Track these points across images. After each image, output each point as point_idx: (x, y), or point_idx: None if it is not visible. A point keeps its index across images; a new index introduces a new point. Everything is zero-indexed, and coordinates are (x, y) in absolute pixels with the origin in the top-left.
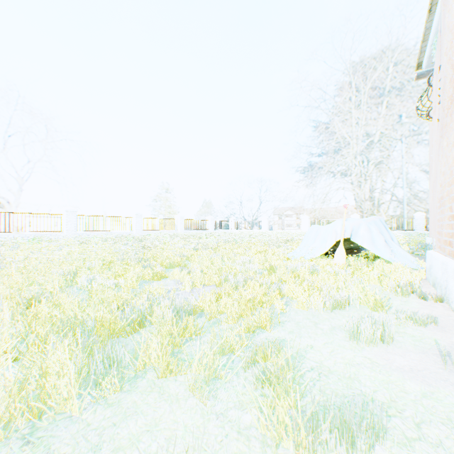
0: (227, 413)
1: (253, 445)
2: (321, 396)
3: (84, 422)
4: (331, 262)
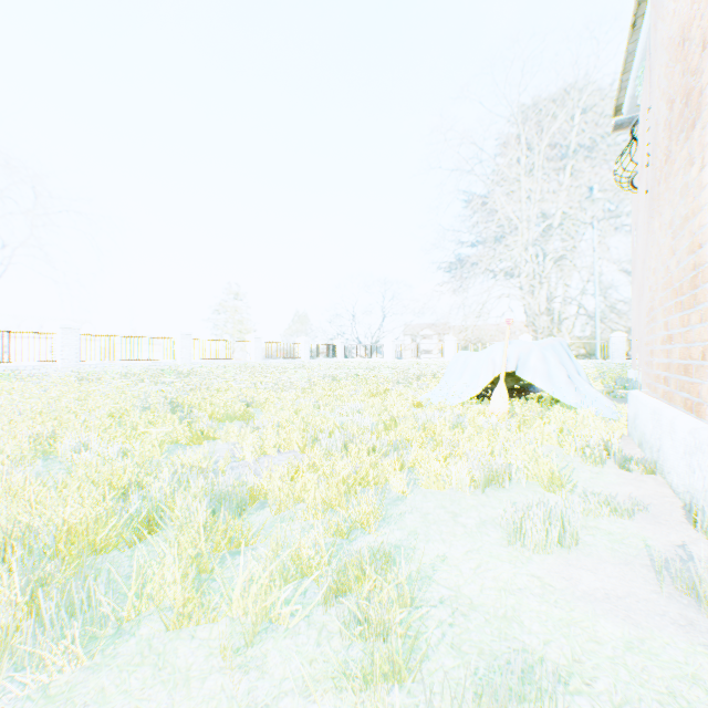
0: (277, 706)
1: None
2: (454, 657)
3: None
4: (486, 410)
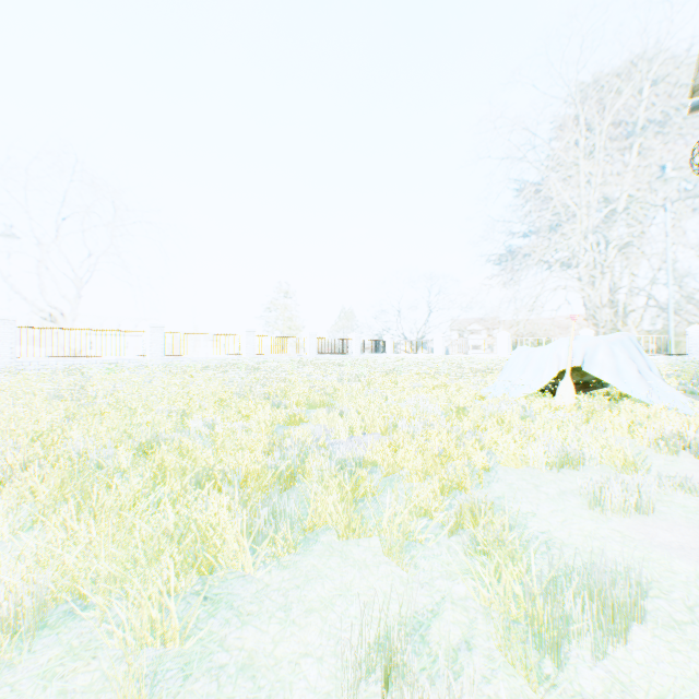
0: (433, 583)
1: (473, 616)
2: (554, 570)
3: (261, 582)
4: (551, 403)
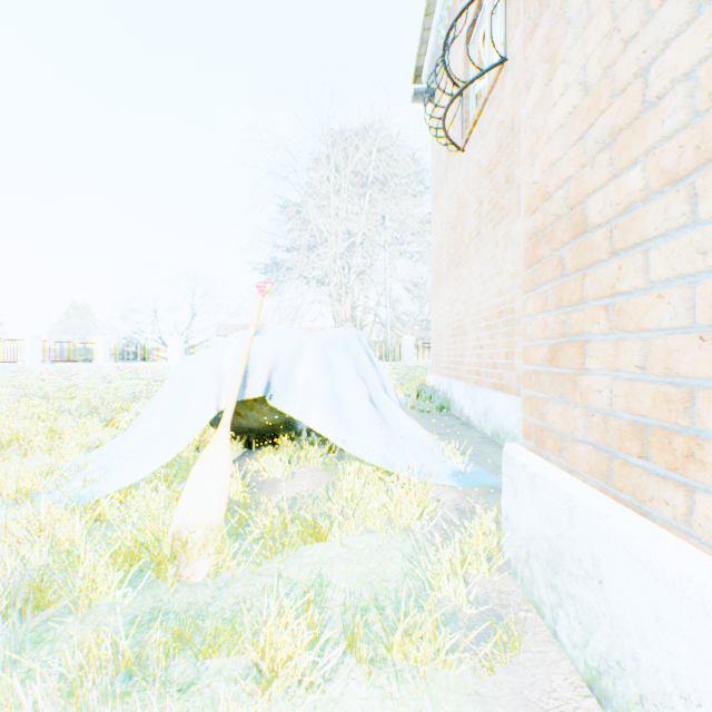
0: None
1: None
2: None
3: None
4: (169, 521)
